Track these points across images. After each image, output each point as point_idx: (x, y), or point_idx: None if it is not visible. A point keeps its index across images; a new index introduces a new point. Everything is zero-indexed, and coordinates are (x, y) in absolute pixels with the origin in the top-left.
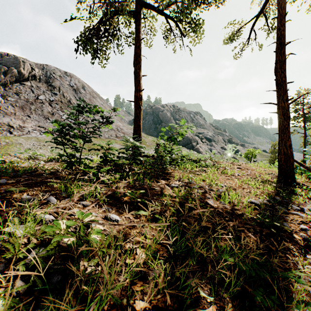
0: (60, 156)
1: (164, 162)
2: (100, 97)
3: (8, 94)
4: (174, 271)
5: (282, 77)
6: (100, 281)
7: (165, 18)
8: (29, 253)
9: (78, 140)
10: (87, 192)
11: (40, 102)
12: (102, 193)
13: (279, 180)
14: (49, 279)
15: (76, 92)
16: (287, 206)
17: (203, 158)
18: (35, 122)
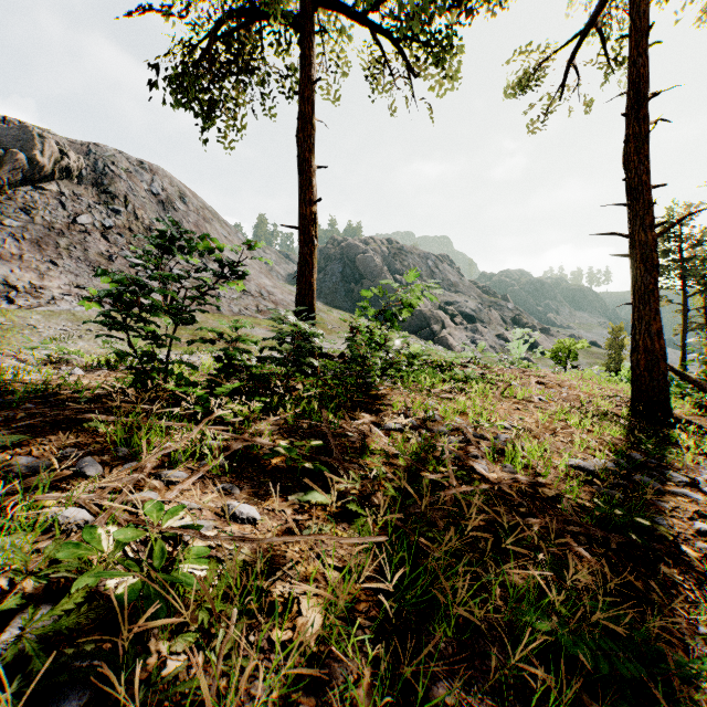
0: (117, 356)
1: (368, 370)
2: (222, 220)
3: (4, 210)
4: (399, 660)
5: (640, 175)
6: (199, 698)
7: (371, 34)
8: (12, 620)
9: (162, 317)
10: (179, 447)
11: (80, 231)
12: (217, 447)
13: (634, 410)
14: (55, 700)
15: (165, 208)
16: (659, 474)
17: (458, 360)
18: (68, 276)
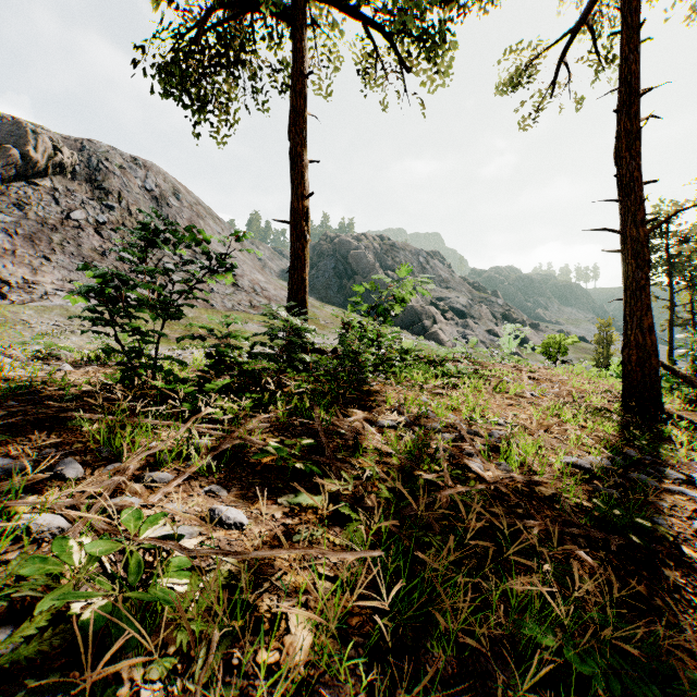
0: (104, 352)
1: (360, 366)
2: (215, 216)
3: None
4: (395, 683)
5: (632, 171)
6: None
7: (363, 28)
8: None
9: (150, 312)
10: (164, 448)
11: (73, 227)
12: (205, 447)
13: (626, 406)
14: None
15: (159, 204)
16: (655, 471)
17: (450, 355)
18: (61, 271)
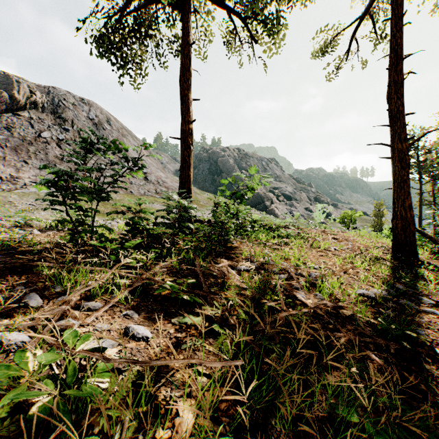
0: (58, 222)
1: (226, 231)
2: (133, 135)
3: None
4: None
5: (398, 107)
6: None
7: (227, 14)
8: None
9: (88, 196)
10: (96, 286)
11: (43, 142)
12: (124, 284)
13: (394, 256)
14: None
15: (98, 128)
16: (415, 299)
17: (282, 224)
18: (35, 170)
